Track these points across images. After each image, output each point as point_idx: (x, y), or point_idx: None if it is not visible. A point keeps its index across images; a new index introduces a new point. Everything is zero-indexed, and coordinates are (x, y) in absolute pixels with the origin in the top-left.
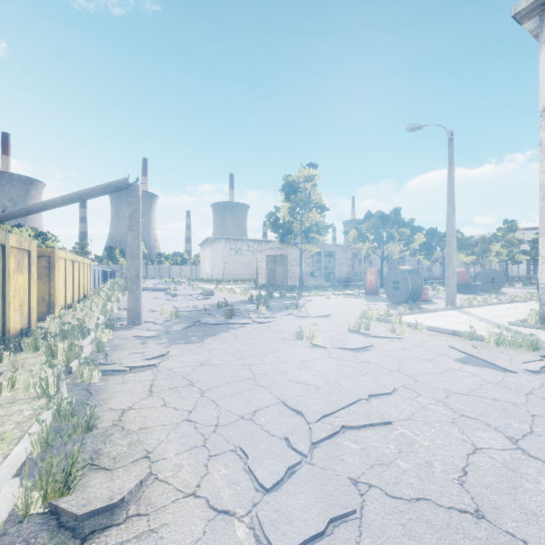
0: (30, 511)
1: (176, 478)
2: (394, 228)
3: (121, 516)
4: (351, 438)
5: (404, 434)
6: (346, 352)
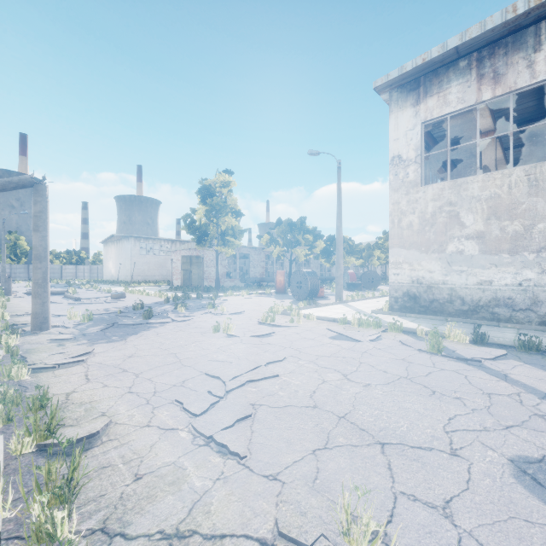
0: (22, 452)
1: (132, 421)
2: (300, 235)
3: (98, 442)
4: (252, 386)
5: (286, 380)
6: (254, 338)
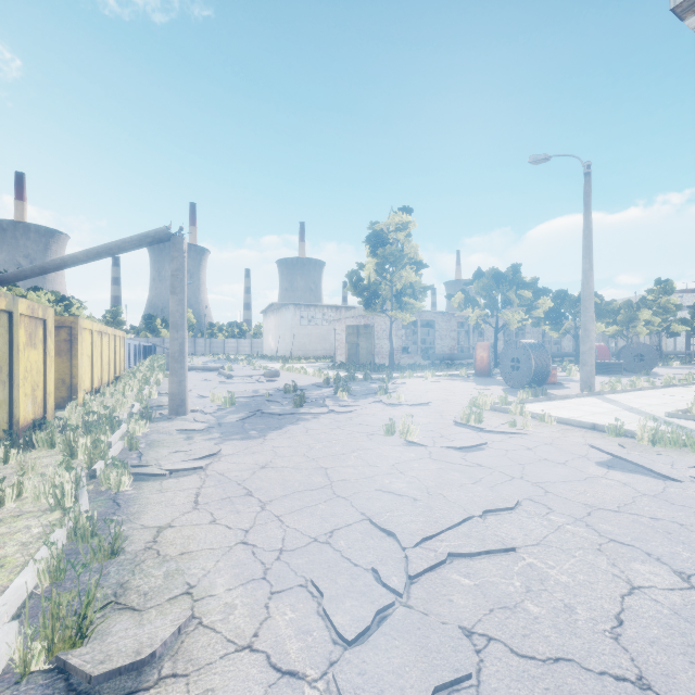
0: (30, 667)
1: (227, 623)
2: (512, 290)
3: (151, 677)
4: (461, 571)
5: (534, 566)
6: (451, 451)
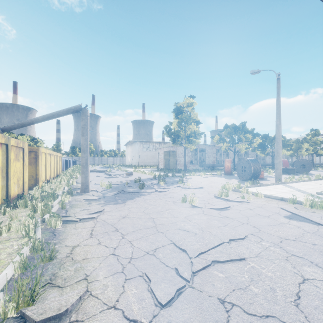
0: (7, 315)
1: (103, 294)
2: (242, 134)
3: (65, 321)
4: (218, 269)
5: (254, 267)
6: (213, 210)
